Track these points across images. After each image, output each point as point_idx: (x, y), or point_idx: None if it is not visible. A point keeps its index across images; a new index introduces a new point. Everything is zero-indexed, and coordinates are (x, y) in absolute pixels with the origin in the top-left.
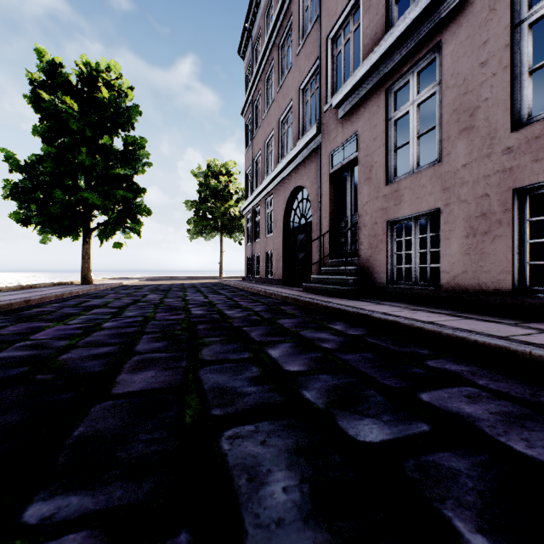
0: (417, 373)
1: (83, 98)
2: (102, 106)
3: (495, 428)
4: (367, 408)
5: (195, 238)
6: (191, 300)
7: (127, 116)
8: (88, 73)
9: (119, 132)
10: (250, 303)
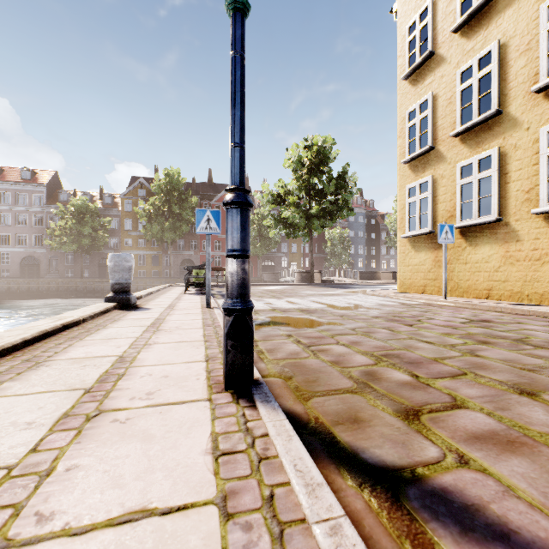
0: None
1: None
2: None
3: None
4: None
5: None
6: None
7: None
8: None
9: None
10: None
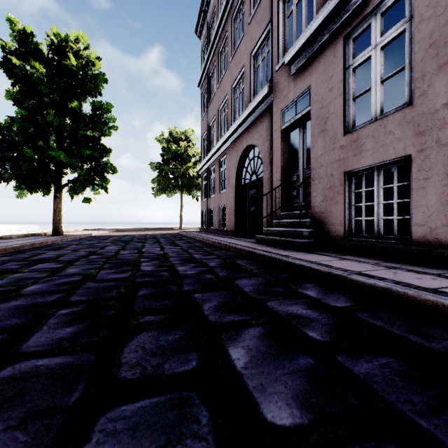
0: None
1: (53, 65)
2: (70, 73)
3: None
4: None
5: (159, 195)
6: (146, 252)
7: (94, 83)
8: (58, 43)
9: (87, 97)
10: (204, 255)
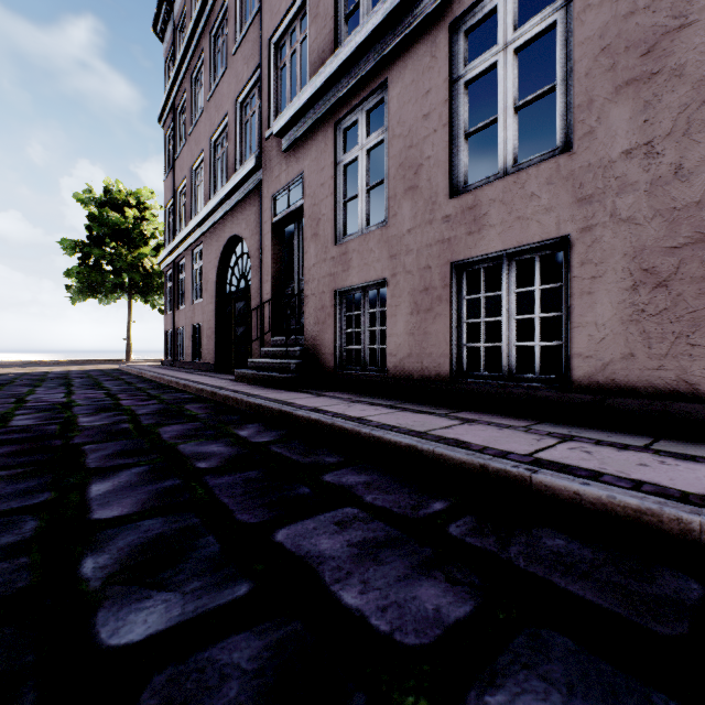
0: (300, 495)
1: None
2: None
3: (340, 570)
4: (177, 572)
5: (83, 300)
6: (33, 401)
7: None
8: None
9: None
10: (140, 401)
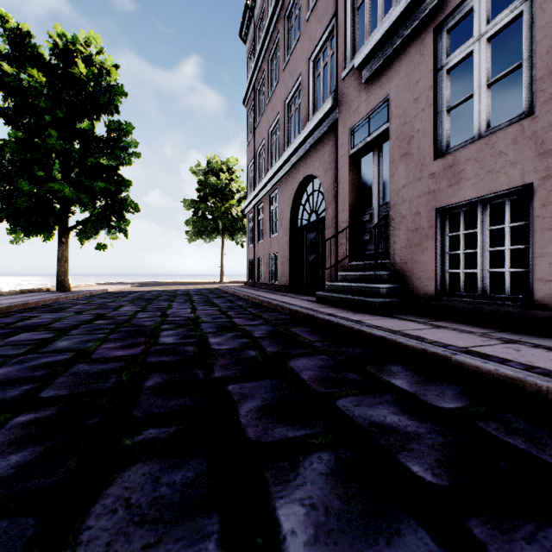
0: None
1: (57, 74)
2: (79, 84)
3: None
4: None
5: (195, 240)
6: (172, 315)
7: (110, 97)
8: (64, 46)
9: (100, 115)
10: (248, 320)
